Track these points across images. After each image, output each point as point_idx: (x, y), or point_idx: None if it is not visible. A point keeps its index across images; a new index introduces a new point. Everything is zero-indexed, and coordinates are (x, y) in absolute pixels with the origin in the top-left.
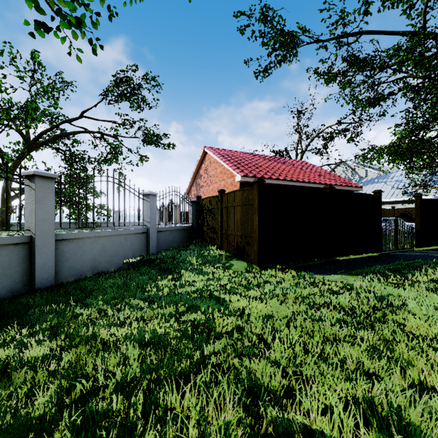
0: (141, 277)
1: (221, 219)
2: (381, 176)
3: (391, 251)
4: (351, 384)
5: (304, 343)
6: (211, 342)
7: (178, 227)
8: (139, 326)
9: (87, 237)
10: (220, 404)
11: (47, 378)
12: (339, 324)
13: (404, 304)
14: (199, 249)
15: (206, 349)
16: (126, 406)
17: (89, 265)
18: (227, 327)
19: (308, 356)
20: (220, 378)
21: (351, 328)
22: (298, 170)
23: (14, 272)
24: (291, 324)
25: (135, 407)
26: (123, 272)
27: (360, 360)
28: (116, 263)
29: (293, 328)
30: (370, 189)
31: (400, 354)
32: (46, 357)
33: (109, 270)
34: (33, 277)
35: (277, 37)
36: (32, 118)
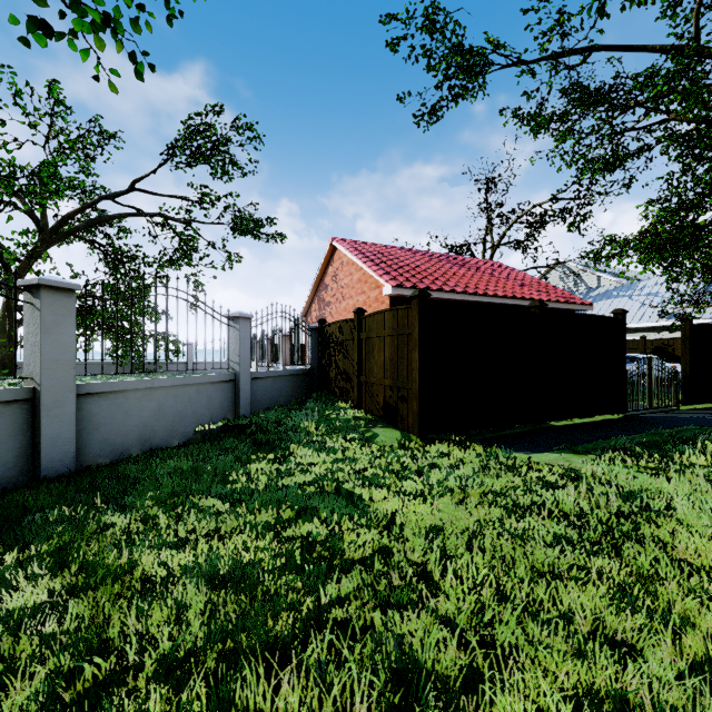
0: (221, 457)
1: (358, 358)
2: (623, 286)
3: (642, 411)
4: (585, 668)
5: (497, 582)
6: (334, 579)
7: (287, 371)
8: (211, 547)
9: (133, 389)
10: (344, 703)
11: (38, 648)
12: (559, 544)
13: (668, 507)
14: (322, 408)
15: (325, 591)
16: (174, 708)
17: (136, 436)
18: (364, 549)
19: (506, 607)
20: (345, 653)
21: (580, 552)
22: (487, 276)
23: (3, 449)
24: (475, 544)
25: (189, 711)
26: (193, 448)
27: (598, 615)
28: (181, 432)
29: (478, 553)
30: (605, 307)
31: (669, 602)
32: (40, 608)
33: (169, 444)
34: (37, 458)
35: (452, 56)
36: (49, 192)
